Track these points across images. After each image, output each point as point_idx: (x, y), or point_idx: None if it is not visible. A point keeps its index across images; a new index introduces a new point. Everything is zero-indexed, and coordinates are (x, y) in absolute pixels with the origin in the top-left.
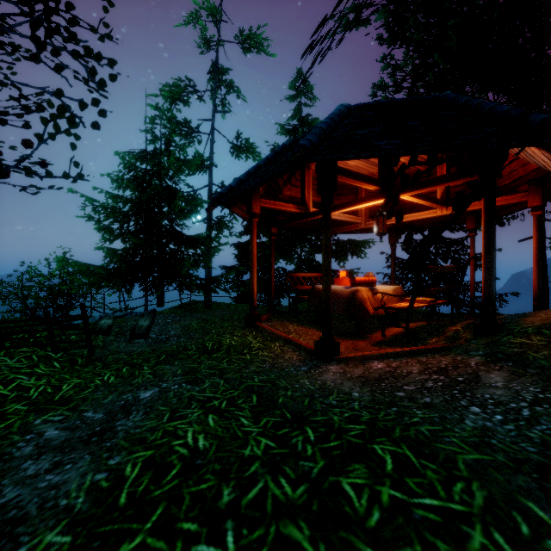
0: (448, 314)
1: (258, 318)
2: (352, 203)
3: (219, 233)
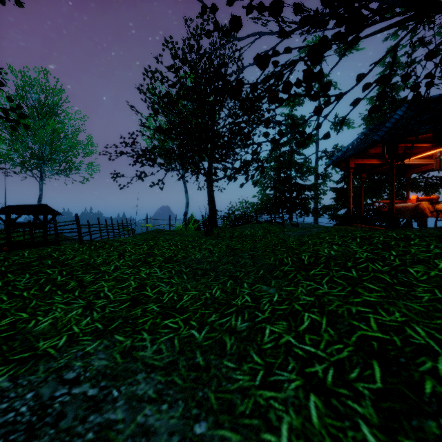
0: None
1: (353, 221)
2: (416, 154)
3: (324, 181)
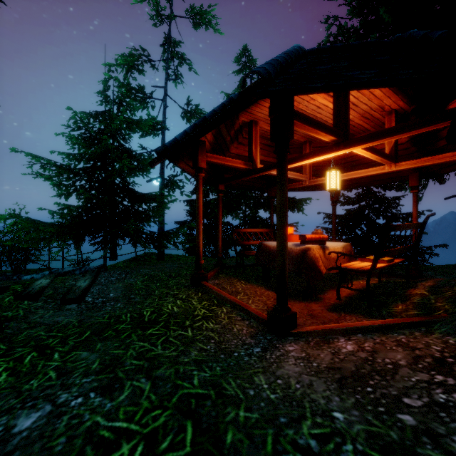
0: None
1: (205, 276)
2: (303, 157)
3: (170, 191)
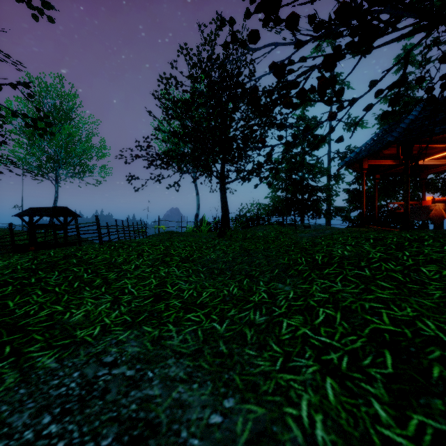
0: None
1: (366, 223)
2: (432, 155)
3: (336, 183)
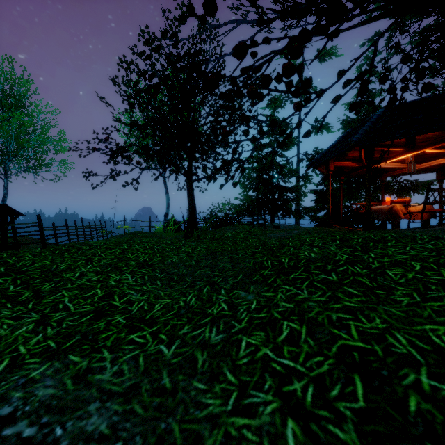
0: None
1: (332, 223)
2: (390, 158)
3: (305, 183)
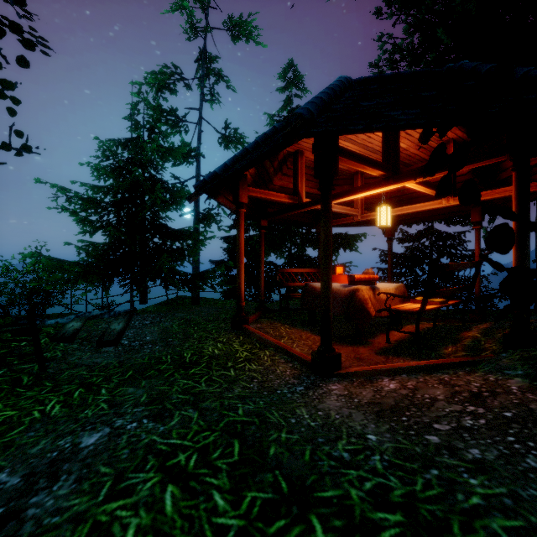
0: (444, 311)
1: (246, 319)
2: (351, 192)
3: (206, 226)
